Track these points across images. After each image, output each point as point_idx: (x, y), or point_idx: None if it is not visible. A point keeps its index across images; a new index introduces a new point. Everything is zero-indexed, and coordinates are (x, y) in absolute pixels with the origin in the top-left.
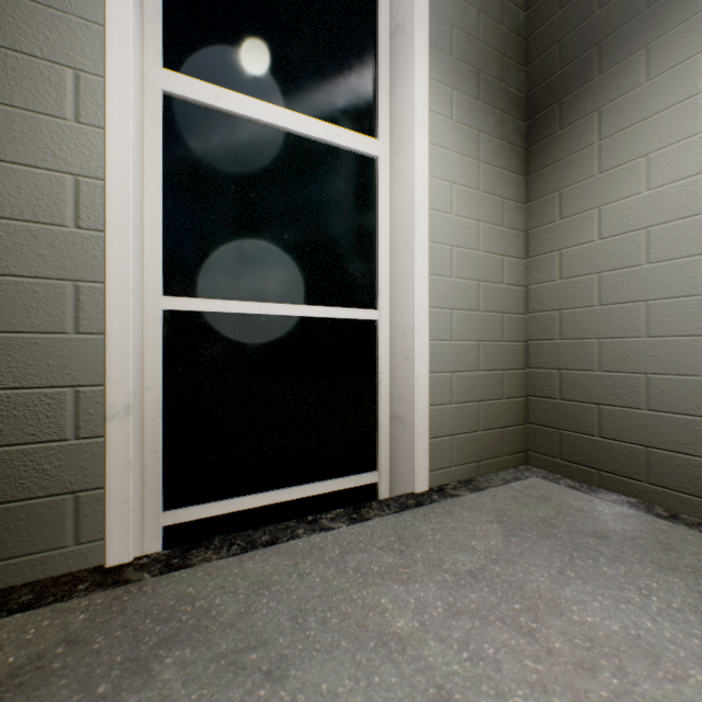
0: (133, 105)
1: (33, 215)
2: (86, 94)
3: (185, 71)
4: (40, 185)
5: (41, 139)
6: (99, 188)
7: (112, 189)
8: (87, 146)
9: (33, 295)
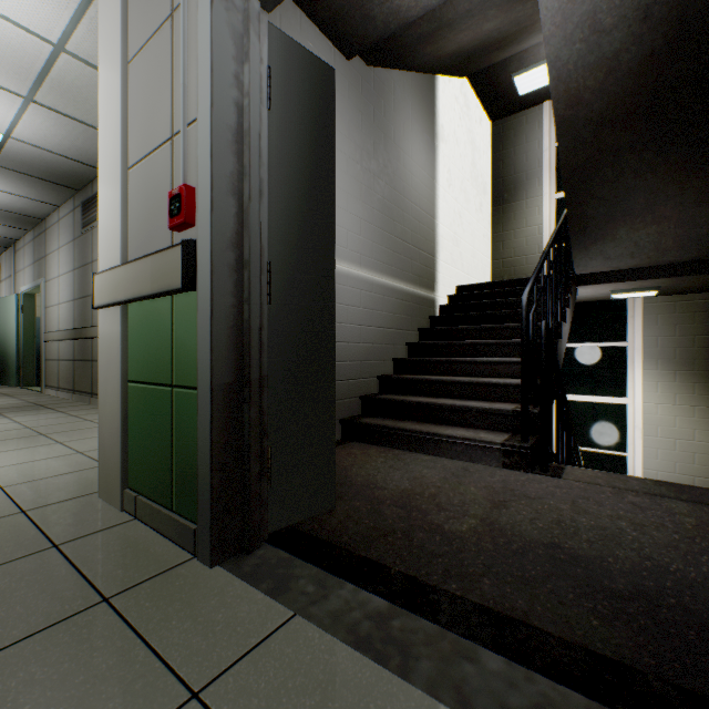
0: (548, 208)
1: (531, 235)
2: (539, 210)
3: (560, 191)
4: (532, 229)
5: (532, 221)
6: (542, 226)
7: (544, 226)
8: (540, 219)
9: (531, 249)
